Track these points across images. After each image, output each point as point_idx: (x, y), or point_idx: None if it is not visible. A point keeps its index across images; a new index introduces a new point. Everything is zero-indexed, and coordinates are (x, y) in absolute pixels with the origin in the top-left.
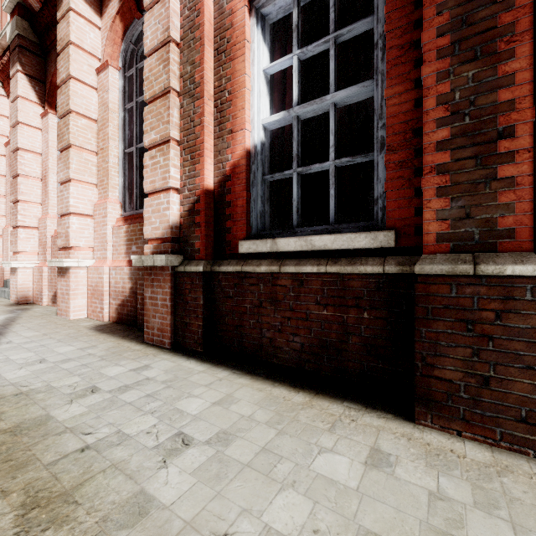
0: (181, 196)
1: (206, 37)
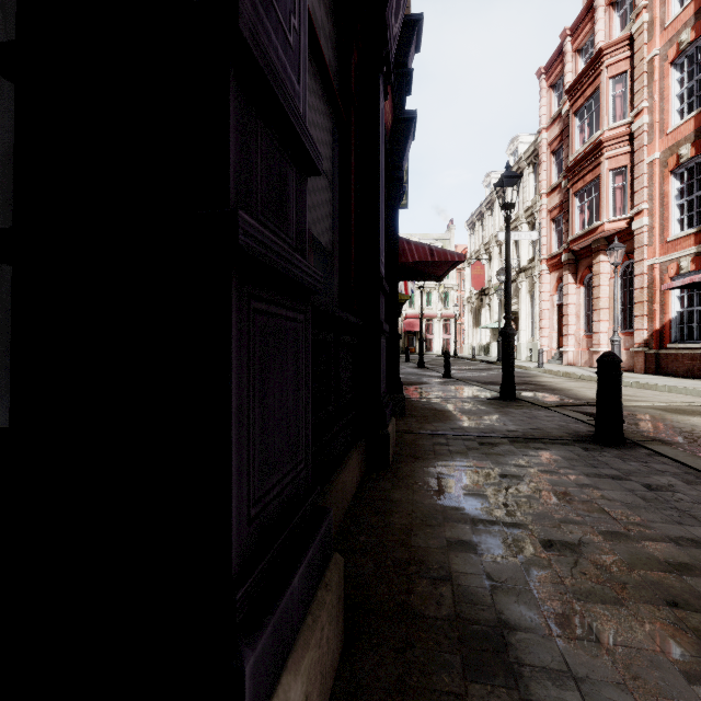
0: (647, 331)
1: (656, 287)
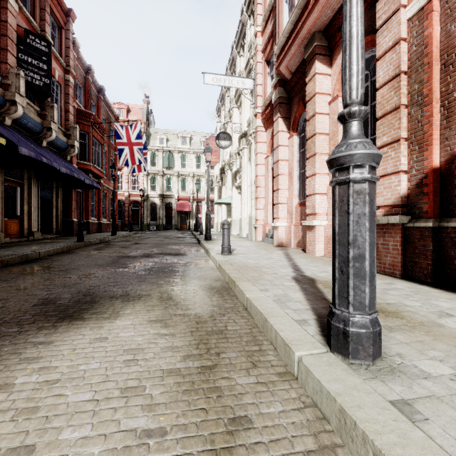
0: (408, 175)
1: (433, 60)
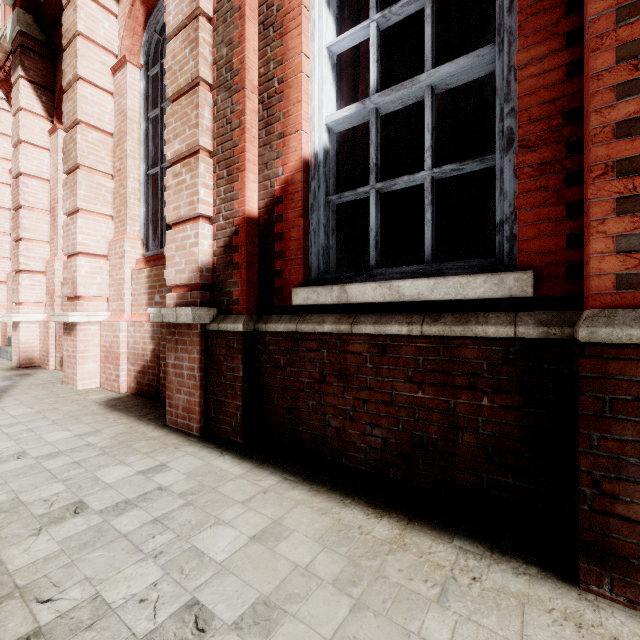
0: (214, 227)
1: (248, 5)
